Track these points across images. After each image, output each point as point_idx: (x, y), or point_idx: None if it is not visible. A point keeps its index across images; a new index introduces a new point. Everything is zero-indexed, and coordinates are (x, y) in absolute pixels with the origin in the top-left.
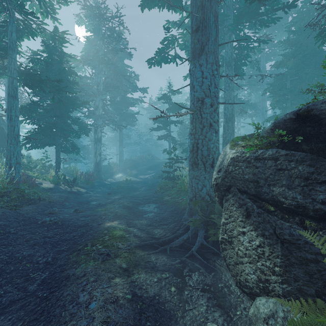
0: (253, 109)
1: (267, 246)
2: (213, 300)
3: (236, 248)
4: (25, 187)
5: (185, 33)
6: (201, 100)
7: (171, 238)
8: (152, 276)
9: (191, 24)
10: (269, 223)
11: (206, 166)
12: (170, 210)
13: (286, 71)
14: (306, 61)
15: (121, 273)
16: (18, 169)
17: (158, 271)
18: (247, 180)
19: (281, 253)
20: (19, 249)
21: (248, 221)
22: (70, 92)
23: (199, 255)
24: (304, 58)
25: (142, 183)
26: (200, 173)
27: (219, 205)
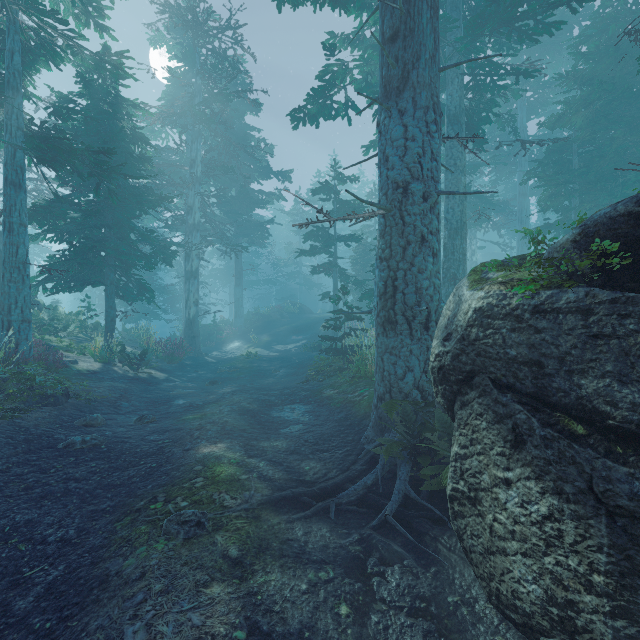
0: (501, 212)
1: (569, 520)
2: (436, 639)
3: (489, 515)
4: (37, 371)
5: (367, 58)
6: (402, 186)
7: (339, 483)
8: (296, 577)
9: (381, 27)
10: (574, 464)
11: (412, 328)
12: (336, 418)
13: (569, 136)
14: (612, 115)
15: (227, 571)
16: (26, 333)
17: (310, 563)
18: (514, 359)
19: (609, 541)
20: (8, 509)
21: (519, 455)
22: (132, 176)
23: (400, 524)
24: (607, 108)
25: (281, 361)
26: (401, 343)
27: (442, 411)
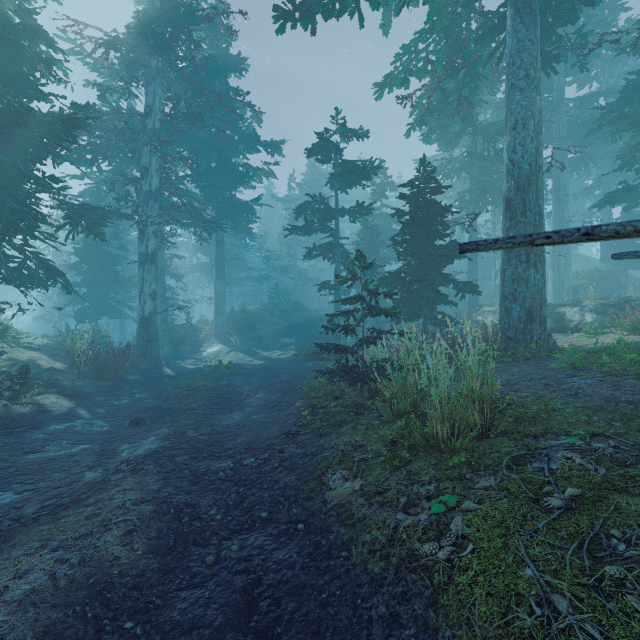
0: None
1: None
2: None
3: None
4: None
5: None
6: None
7: None
8: None
9: None
10: None
11: None
12: None
13: None
14: None
15: None
16: None
17: None
18: None
19: None
20: None
21: None
22: None
23: None
24: None
25: (262, 375)
26: None
27: None
